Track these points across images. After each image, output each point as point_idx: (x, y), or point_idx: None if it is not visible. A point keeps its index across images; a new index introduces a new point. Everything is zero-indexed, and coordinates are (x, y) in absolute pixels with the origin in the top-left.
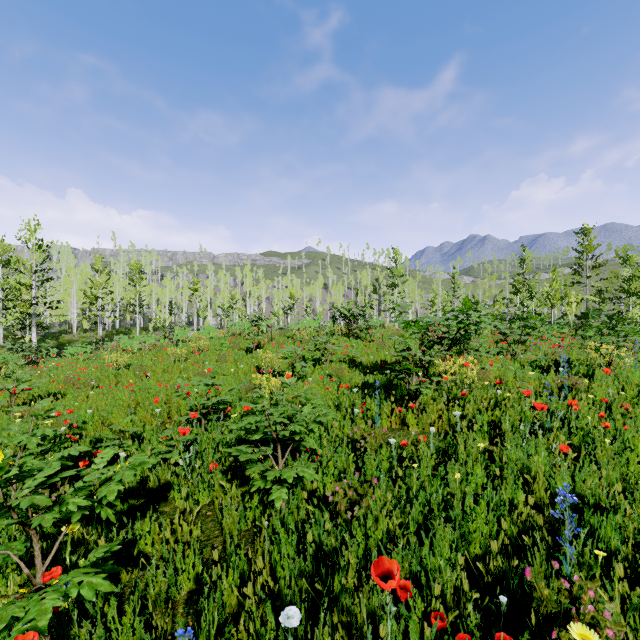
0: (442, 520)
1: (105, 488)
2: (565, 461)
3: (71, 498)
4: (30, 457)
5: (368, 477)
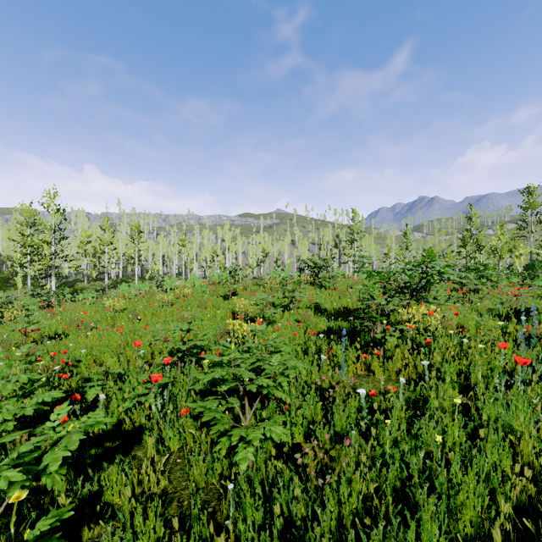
0: (425, 492)
1: (50, 454)
2: None
3: (6, 470)
4: (13, 399)
5: (338, 430)
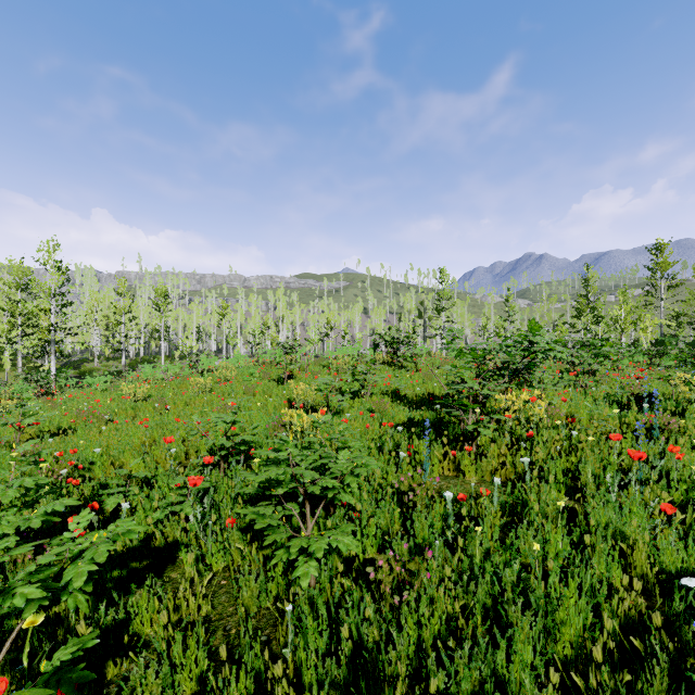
0: (519, 609)
1: (72, 569)
2: (668, 524)
3: (21, 586)
4: (12, 510)
5: (419, 541)
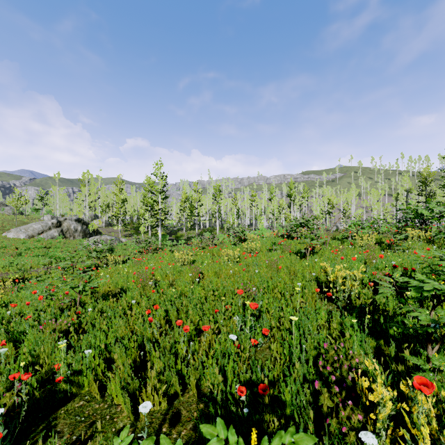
0: None
1: None
2: None
3: None
4: None
5: None
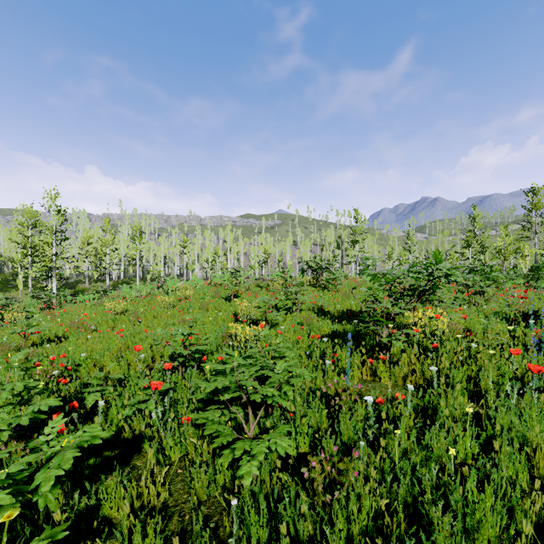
0: (440, 510)
1: (42, 473)
2: None
3: None
4: (9, 407)
5: (344, 440)
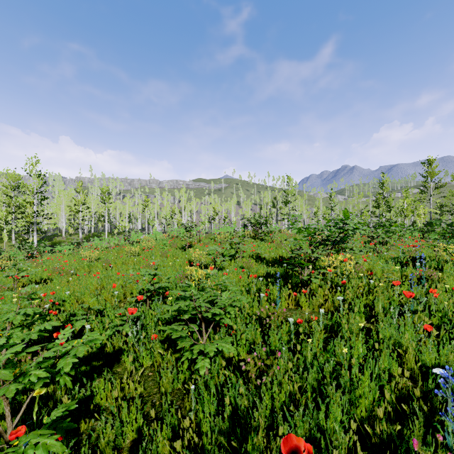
0: (334, 387)
1: (63, 361)
2: (428, 337)
3: (34, 370)
4: (18, 329)
5: (272, 348)
